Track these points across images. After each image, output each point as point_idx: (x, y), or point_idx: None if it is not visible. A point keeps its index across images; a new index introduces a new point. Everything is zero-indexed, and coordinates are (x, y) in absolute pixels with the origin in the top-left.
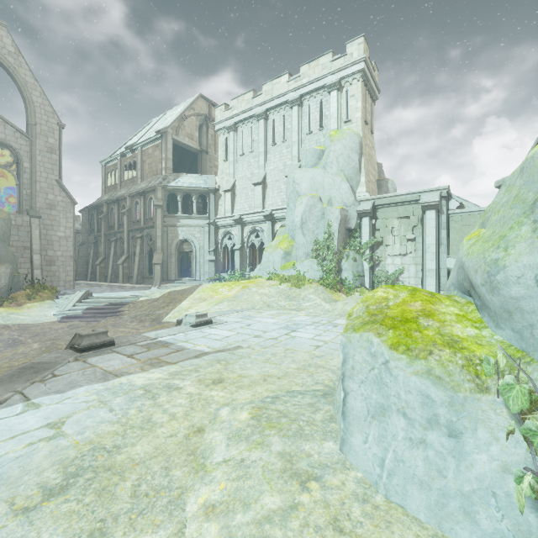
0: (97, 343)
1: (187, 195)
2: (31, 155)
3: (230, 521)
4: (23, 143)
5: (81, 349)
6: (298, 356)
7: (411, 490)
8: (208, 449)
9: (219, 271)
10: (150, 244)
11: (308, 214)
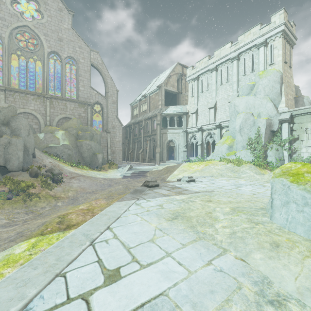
0: (154, 184)
1: (171, 117)
2: (107, 106)
3: (232, 228)
4: (104, 101)
5: (149, 186)
6: (244, 196)
7: (298, 227)
8: (216, 216)
9: (189, 157)
10: (153, 143)
11: (244, 124)
